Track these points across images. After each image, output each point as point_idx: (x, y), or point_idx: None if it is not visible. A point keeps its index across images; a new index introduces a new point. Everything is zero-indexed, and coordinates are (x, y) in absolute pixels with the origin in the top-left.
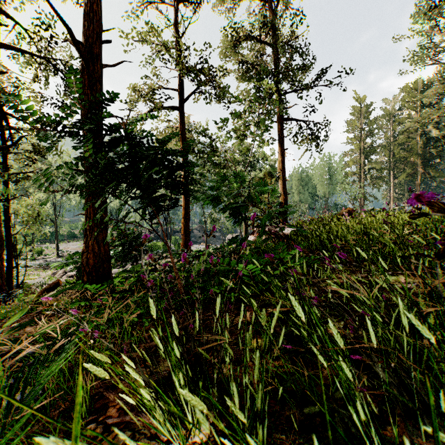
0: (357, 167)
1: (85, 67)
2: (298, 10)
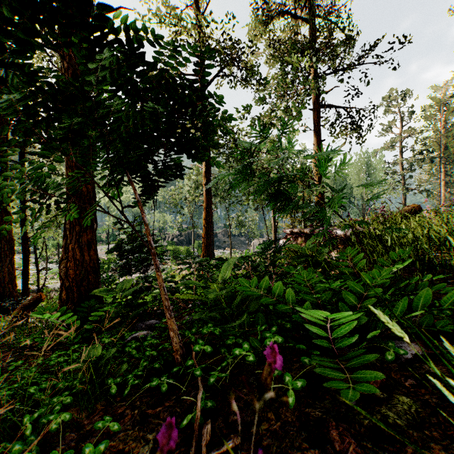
0: (400, 163)
1: None
2: None
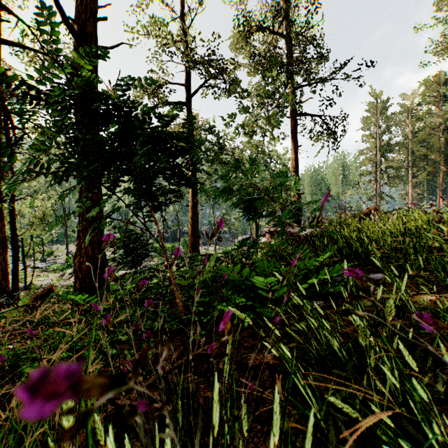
0: (372, 165)
1: (77, 46)
2: None
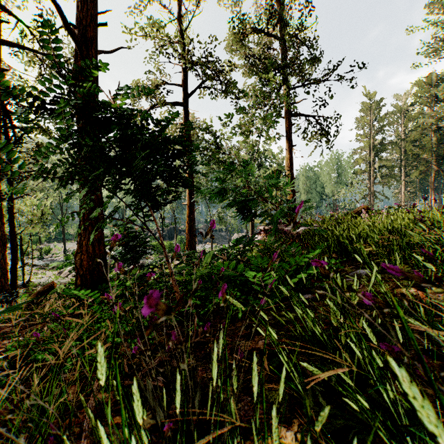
0: (366, 165)
1: (78, 51)
2: (307, 1)
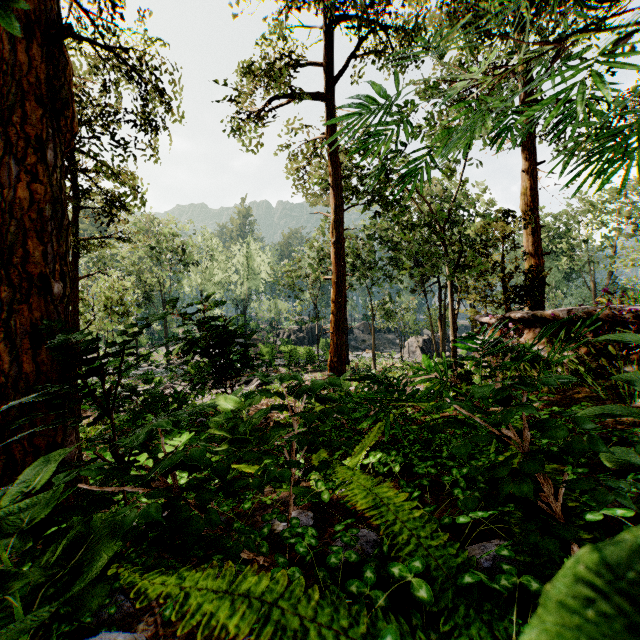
0: None
1: None
2: None
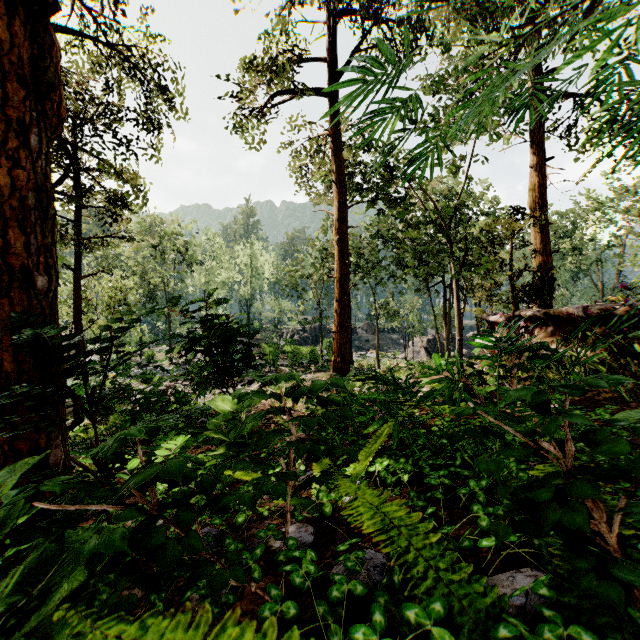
0: None
1: None
2: None
